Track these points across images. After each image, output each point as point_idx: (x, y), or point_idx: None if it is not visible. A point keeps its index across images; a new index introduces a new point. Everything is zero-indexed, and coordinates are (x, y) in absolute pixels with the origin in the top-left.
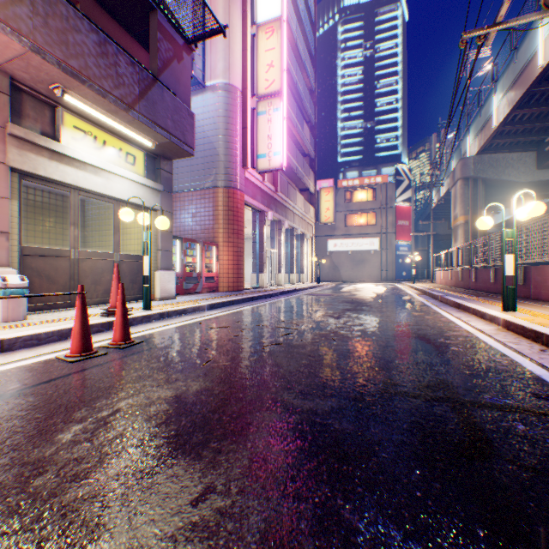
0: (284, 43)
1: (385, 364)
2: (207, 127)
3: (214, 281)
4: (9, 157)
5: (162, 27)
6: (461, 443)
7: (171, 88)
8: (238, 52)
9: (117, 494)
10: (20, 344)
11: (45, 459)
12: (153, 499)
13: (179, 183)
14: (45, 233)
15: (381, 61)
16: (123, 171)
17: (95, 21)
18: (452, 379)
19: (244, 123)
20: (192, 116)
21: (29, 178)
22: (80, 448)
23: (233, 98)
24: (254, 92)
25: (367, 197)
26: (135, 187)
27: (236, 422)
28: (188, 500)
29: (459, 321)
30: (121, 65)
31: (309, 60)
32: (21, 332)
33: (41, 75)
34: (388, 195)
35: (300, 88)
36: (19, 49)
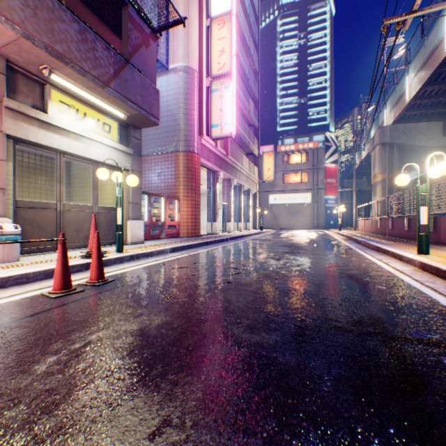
0: (233, 33)
1: (320, 300)
2: (170, 102)
3: (175, 229)
4: (5, 126)
5: (132, 19)
6: (394, 376)
7: (140, 69)
8: (196, 41)
9: (81, 427)
10: (11, 282)
11: (19, 390)
12: (114, 433)
13: (147, 148)
14: (37, 189)
15: (312, 48)
16: (100, 138)
17: (77, 14)
18: (380, 315)
19: (200, 99)
20: (157, 92)
21: (22, 144)
22: (52, 379)
23: (192, 78)
24: (208, 73)
25: (301, 160)
26: (111, 151)
27: (191, 355)
28: (145, 434)
29: (380, 262)
30: (98, 50)
31: (253, 47)
32: (13, 272)
33: (32, 58)
34: (318, 158)
35: (246, 70)
36: (12, 35)
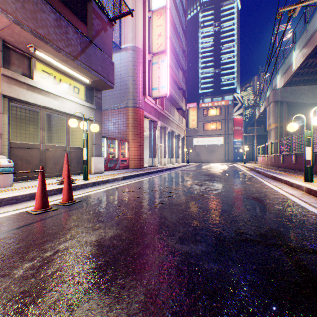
0: (167, 21)
1: (234, 217)
2: (122, 72)
3: (126, 163)
4: (2, 88)
5: (95, 11)
6: (297, 282)
7: (100, 48)
8: (141, 27)
9: None
10: (5, 202)
11: None
12: None
13: (106, 105)
14: (27, 134)
15: (224, 33)
16: (71, 97)
17: (55, 7)
18: (280, 229)
19: (144, 69)
20: (113, 64)
21: (15, 101)
22: (26, 282)
23: (138, 54)
24: (150, 51)
25: (216, 113)
26: (79, 107)
27: (136, 262)
28: None
29: (276, 188)
30: (70, 33)
31: (182, 33)
32: (6, 195)
33: (21, 39)
34: (228, 111)
35: (177, 49)
36: (6, 22)
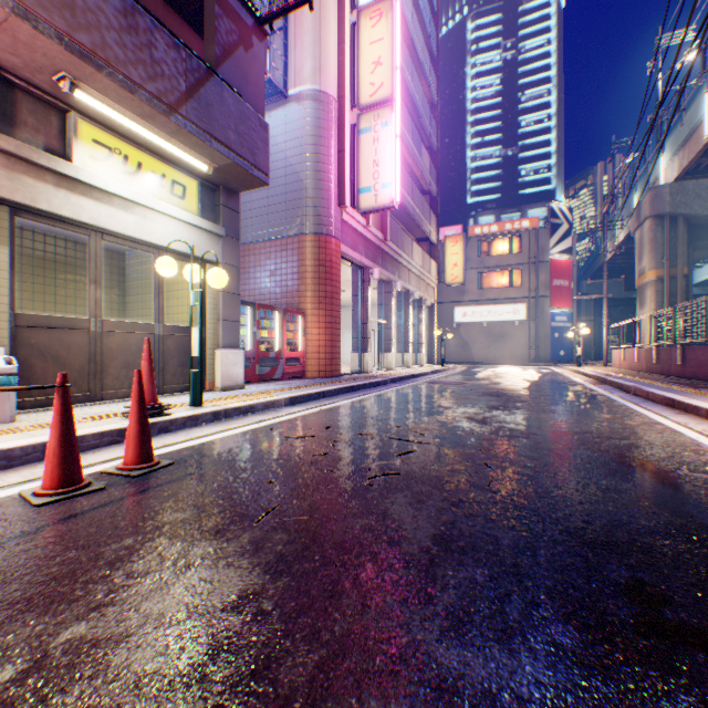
0: (396, 30)
1: (607, 531)
2: (290, 152)
3: (299, 364)
4: None
5: None
6: None
7: (236, 87)
8: (333, 47)
9: None
10: None
11: None
12: None
13: (253, 230)
14: (70, 298)
15: (526, 65)
16: (166, 207)
17: None
18: None
19: (340, 145)
20: (266, 128)
21: (26, 215)
22: None
23: (326, 110)
24: (354, 102)
25: (509, 249)
26: (185, 230)
27: None
28: None
29: (689, 431)
30: (158, 47)
31: (429, 63)
32: None
33: (37, 59)
34: (538, 244)
35: (417, 100)
36: None
